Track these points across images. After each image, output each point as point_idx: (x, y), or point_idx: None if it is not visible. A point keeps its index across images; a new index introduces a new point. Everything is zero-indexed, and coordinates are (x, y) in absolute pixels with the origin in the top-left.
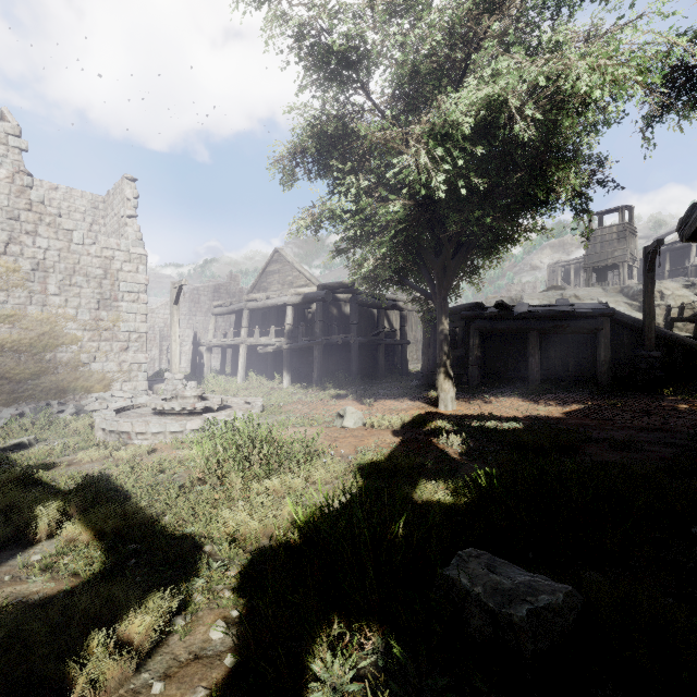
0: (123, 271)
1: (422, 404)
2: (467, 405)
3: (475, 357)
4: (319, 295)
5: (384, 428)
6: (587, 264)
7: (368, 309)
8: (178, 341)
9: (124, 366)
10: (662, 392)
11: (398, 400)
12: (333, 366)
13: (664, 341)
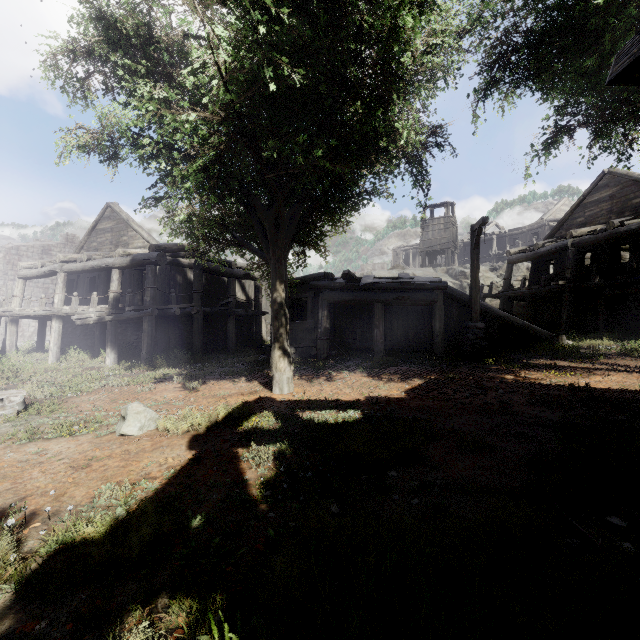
0: None
1: (256, 386)
2: (307, 386)
3: (324, 329)
4: (150, 257)
5: (183, 432)
6: (422, 248)
7: (220, 278)
8: None
9: None
10: (488, 362)
11: (232, 381)
12: (176, 340)
13: (484, 313)
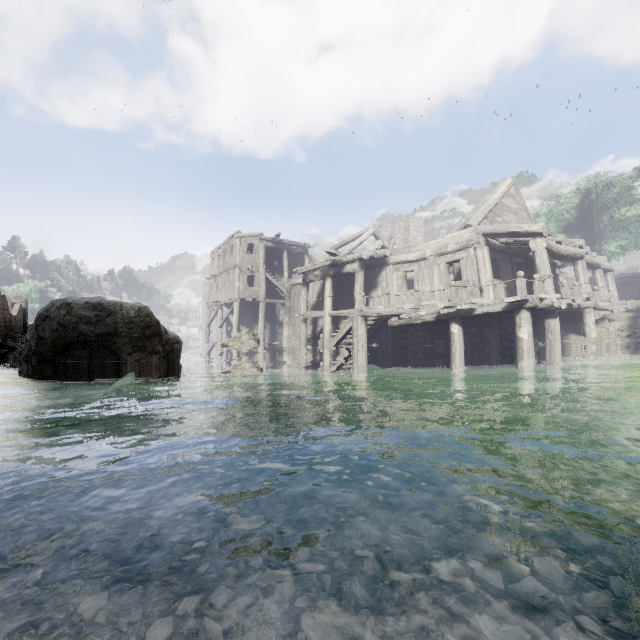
0: None
1: None
2: None
3: None
4: None
5: None
6: None
7: None
8: None
9: None
10: None
11: None
12: None
13: None
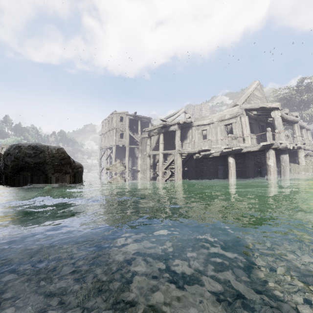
0: None
1: None
2: None
3: None
4: None
5: None
6: None
7: None
8: None
9: None
10: None
11: None
12: None
13: None
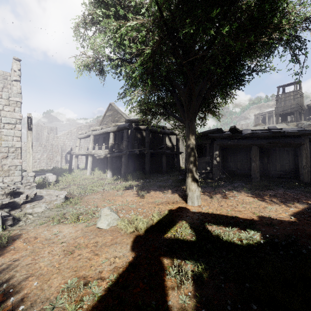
0: (4, 111)
1: (177, 198)
2: (210, 201)
3: (217, 162)
4: (125, 126)
5: (130, 232)
6: (276, 112)
7: (159, 135)
8: (31, 152)
9: (5, 167)
10: None
11: (163, 192)
12: (138, 166)
13: None
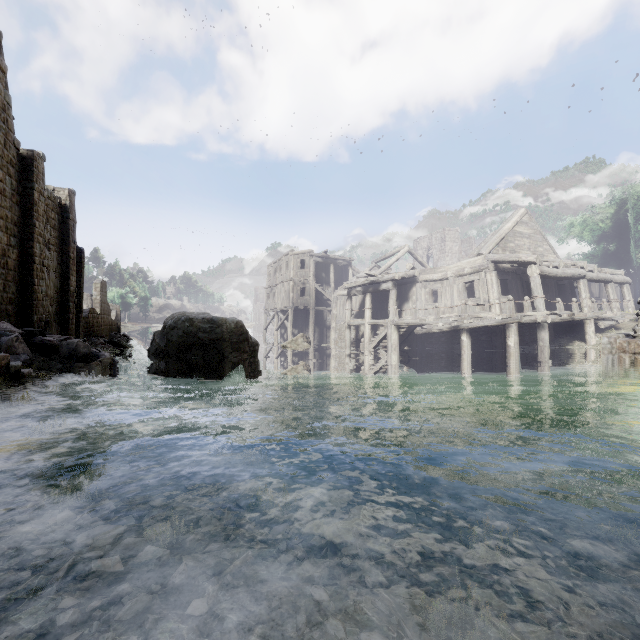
0: None
1: None
2: None
3: None
4: None
5: None
6: None
7: None
8: None
9: None
10: None
11: None
12: None
13: None
